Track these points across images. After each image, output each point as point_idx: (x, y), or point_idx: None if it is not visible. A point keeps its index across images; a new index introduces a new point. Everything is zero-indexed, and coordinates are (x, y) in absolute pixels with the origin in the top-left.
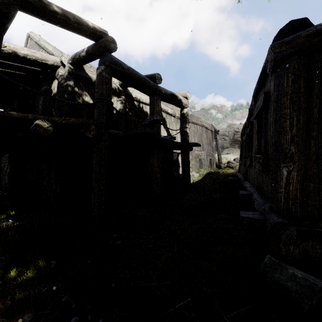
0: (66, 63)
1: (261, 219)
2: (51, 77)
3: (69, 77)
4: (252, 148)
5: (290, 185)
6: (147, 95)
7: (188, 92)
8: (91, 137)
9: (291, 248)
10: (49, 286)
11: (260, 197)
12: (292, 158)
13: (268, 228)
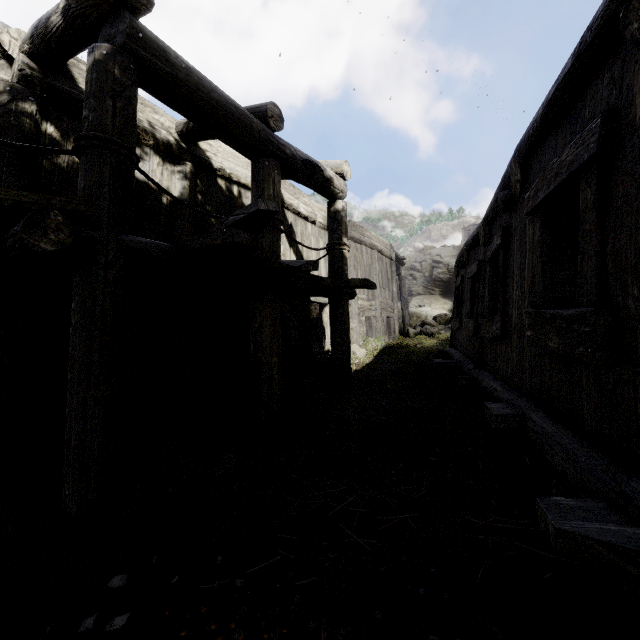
0: (16, 53)
1: None
2: None
3: (21, 89)
4: (505, 293)
5: None
6: (249, 168)
7: (346, 163)
8: (49, 249)
9: None
10: None
11: (570, 436)
12: None
13: None
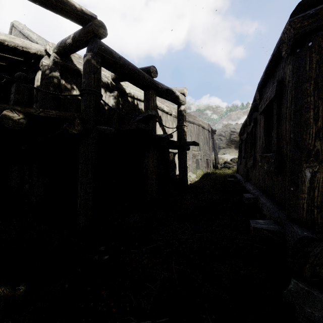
0: (51, 52)
1: (278, 231)
2: (35, 68)
3: (54, 67)
4: (255, 147)
5: (314, 189)
6: (141, 92)
7: (185, 88)
8: (75, 132)
9: (316, 267)
10: None
11: (270, 202)
12: (317, 157)
13: (292, 244)
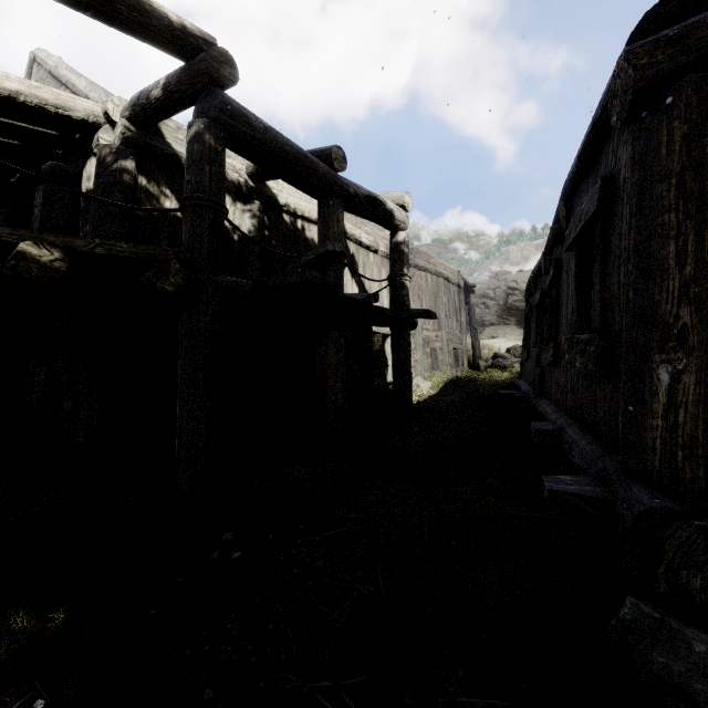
0: (118, 118)
1: (602, 498)
2: (82, 151)
3: (124, 150)
4: (558, 321)
5: (678, 409)
6: (312, 202)
7: (407, 195)
8: (170, 290)
9: (682, 574)
10: (30, 693)
11: (587, 439)
12: (683, 340)
13: (628, 525)
